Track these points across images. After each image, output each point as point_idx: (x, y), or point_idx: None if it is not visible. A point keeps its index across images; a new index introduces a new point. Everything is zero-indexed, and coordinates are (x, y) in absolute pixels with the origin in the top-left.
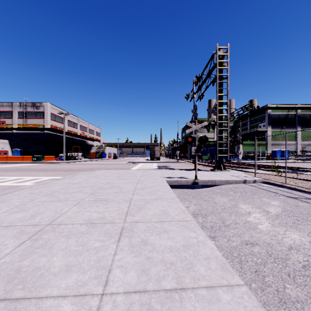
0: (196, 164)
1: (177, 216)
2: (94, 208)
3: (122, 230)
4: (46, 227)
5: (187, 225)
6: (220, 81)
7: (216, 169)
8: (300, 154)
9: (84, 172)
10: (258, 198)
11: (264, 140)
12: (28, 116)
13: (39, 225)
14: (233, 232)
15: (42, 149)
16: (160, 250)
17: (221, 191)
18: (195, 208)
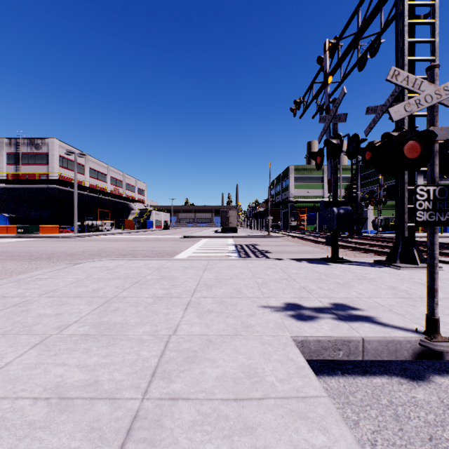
0: (434, 264)
1: None
2: None
3: None
4: None
5: None
6: (413, 21)
7: (398, 262)
8: None
9: (35, 273)
10: None
11: None
12: (23, 161)
13: None
14: None
15: (45, 215)
16: None
17: None
18: None
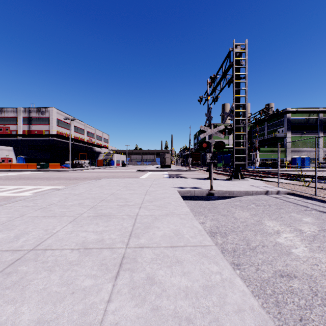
0: (211, 172)
1: (193, 239)
2: (92, 227)
3: (122, 259)
4: (27, 254)
5: (206, 253)
6: (237, 81)
7: (233, 178)
8: (322, 161)
9: (89, 181)
10: (286, 214)
11: (282, 147)
12: (33, 122)
13: (20, 251)
14: (262, 257)
15: (47, 157)
16: (171, 295)
17: (241, 204)
18: (212, 224)
